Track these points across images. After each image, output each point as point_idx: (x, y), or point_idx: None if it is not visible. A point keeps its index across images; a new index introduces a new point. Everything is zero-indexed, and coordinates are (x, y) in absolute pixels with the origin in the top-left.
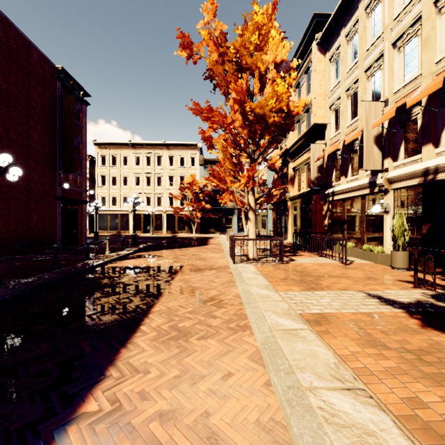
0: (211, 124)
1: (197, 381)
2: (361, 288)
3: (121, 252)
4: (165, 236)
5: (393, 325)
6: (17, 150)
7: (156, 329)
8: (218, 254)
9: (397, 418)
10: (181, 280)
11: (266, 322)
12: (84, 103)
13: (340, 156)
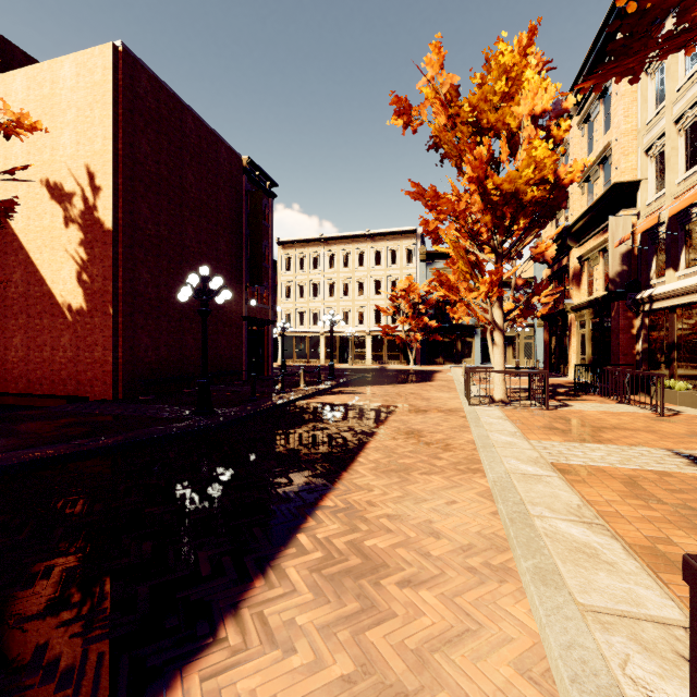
0: (437, 214)
1: (420, 502)
2: (670, 446)
3: (317, 386)
4: (369, 368)
5: (690, 487)
6: (207, 265)
7: (374, 462)
8: (448, 393)
9: (631, 548)
10: (397, 421)
11: (503, 466)
12: (271, 196)
13: (664, 235)
